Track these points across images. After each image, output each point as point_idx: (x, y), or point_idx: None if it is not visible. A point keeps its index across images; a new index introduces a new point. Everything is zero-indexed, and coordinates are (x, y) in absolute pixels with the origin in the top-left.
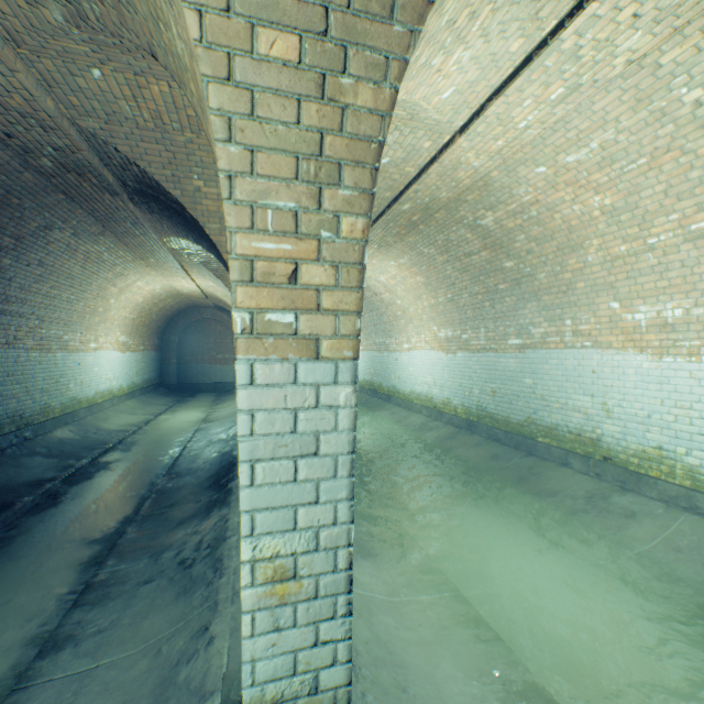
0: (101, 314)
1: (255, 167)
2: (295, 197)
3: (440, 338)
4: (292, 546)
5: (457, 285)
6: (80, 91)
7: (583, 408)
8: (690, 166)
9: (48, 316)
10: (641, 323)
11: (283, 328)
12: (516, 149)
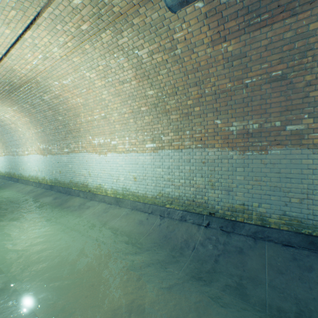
0: None
1: None
2: None
3: (41, 148)
4: None
5: (44, 124)
6: None
7: (84, 174)
8: (96, 96)
9: None
10: (96, 144)
11: None
12: (39, 71)
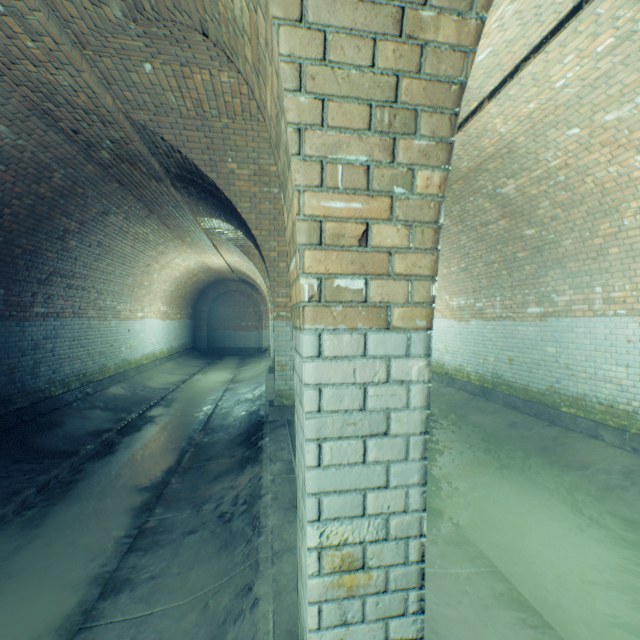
0: (146, 287)
1: (325, 118)
2: (366, 150)
3: (452, 306)
4: (360, 533)
5: (471, 255)
6: (134, 86)
7: (616, 379)
8: None
9: (105, 289)
10: None
11: (352, 295)
12: (548, 110)
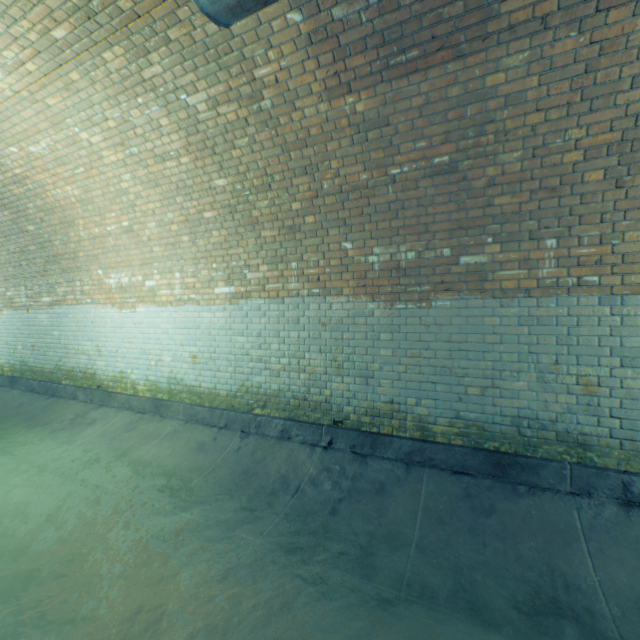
0: None
1: None
2: None
3: None
4: None
5: None
6: None
7: (88, 351)
8: (109, 183)
9: None
10: (114, 286)
11: None
12: None
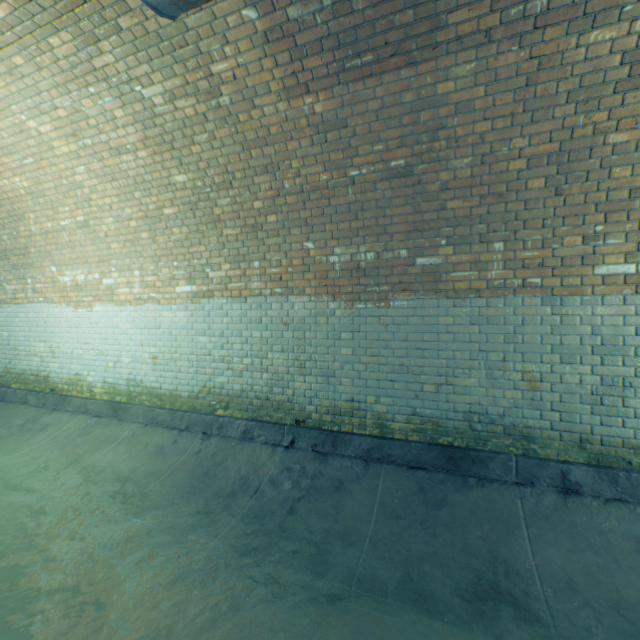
0: None
1: None
2: None
3: None
4: None
5: None
6: None
7: (41, 353)
8: (61, 175)
9: None
10: (69, 284)
11: None
12: None
